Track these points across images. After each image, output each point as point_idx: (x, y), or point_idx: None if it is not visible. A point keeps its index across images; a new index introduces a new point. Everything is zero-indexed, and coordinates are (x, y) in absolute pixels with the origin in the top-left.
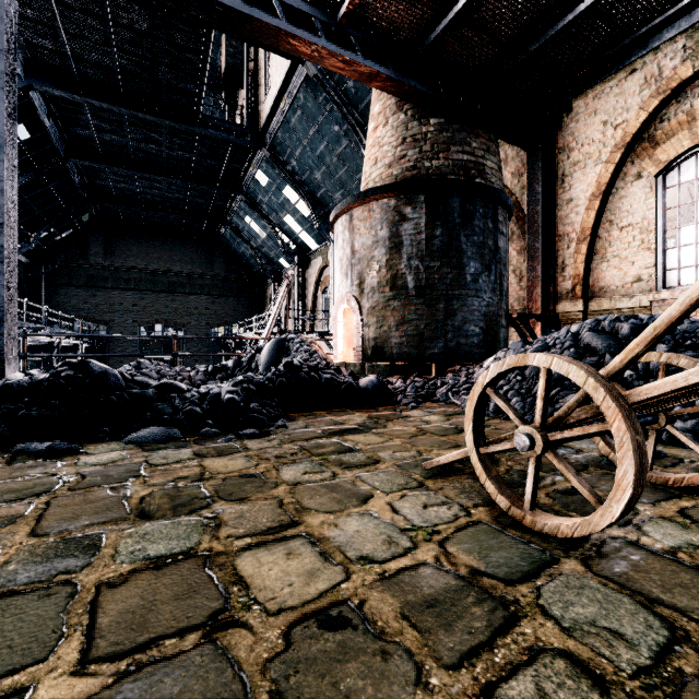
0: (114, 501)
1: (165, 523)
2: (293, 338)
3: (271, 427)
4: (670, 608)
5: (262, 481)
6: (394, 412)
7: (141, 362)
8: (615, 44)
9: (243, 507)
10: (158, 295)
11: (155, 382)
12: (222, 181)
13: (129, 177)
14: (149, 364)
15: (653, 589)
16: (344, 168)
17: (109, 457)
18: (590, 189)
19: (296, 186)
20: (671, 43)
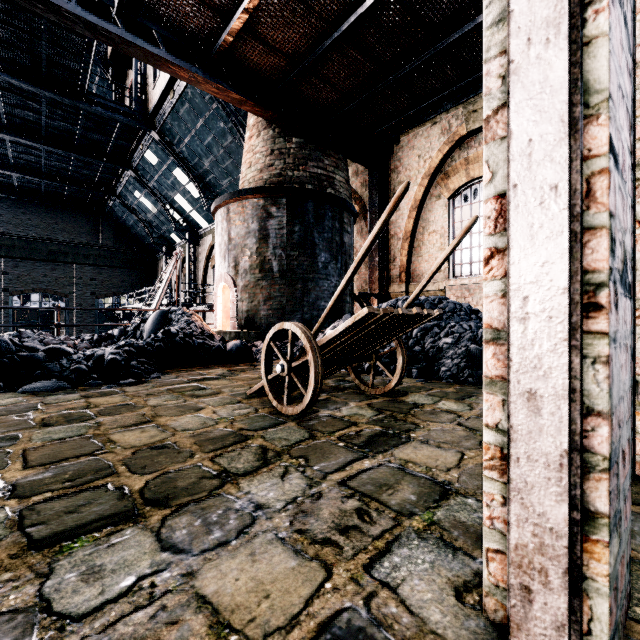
0: (21, 421)
1: (63, 427)
2: (175, 310)
3: (147, 378)
4: (318, 431)
5: (133, 406)
6: (251, 366)
7: (22, 331)
8: (418, 105)
9: (117, 417)
10: (35, 263)
11: (43, 347)
12: (109, 156)
13: (0, 140)
14: (30, 333)
15: (319, 427)
16: (230, 160)
17: (8, 401)
18: (410, 203)
19: (186, 169)
20: (455, 109)
